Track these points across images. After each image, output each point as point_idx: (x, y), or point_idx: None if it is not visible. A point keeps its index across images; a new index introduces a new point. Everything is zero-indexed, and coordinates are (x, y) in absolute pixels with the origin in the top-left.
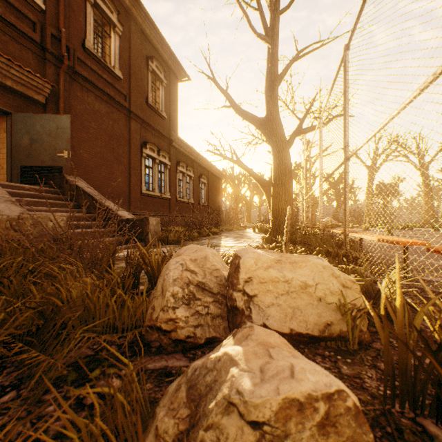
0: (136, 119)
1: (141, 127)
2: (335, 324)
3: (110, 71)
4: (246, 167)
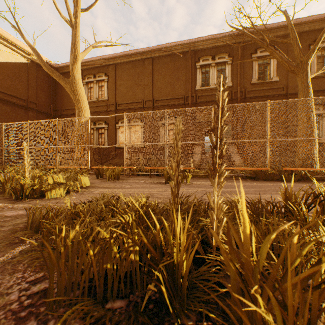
0: (293, 97)
1: None
2: None
3: (269, 82)
4: None
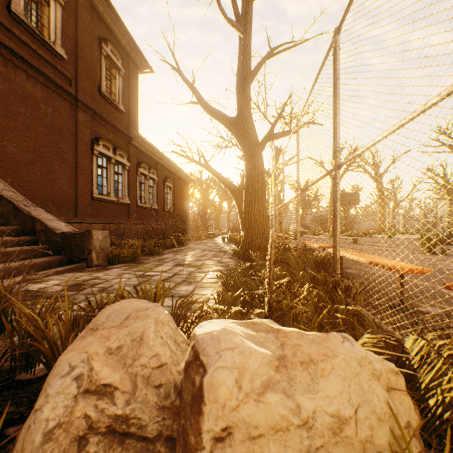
0: (85, 110)
1: (92, 119)
2: None
3: (49, 47)
4: (215, 171)
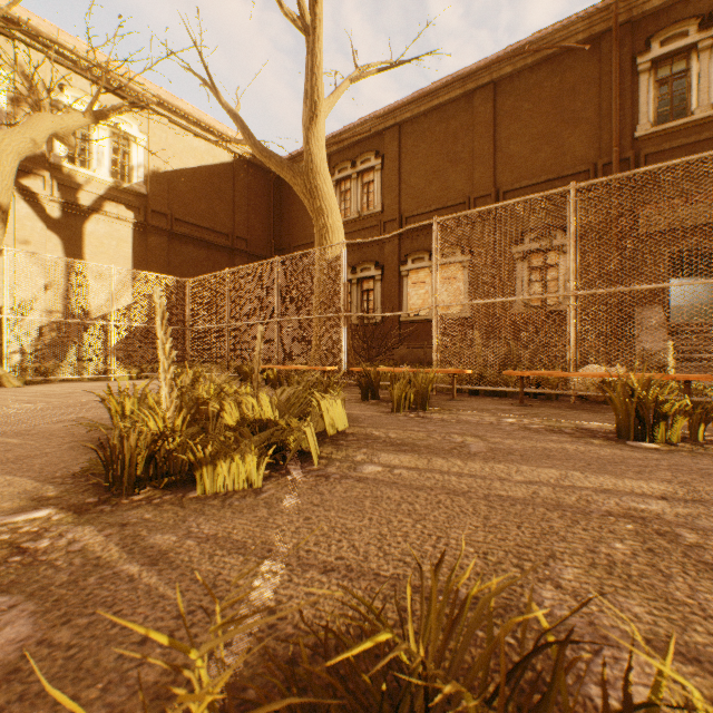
0: None
1: None
2: (582, 391)
3: None
4: None
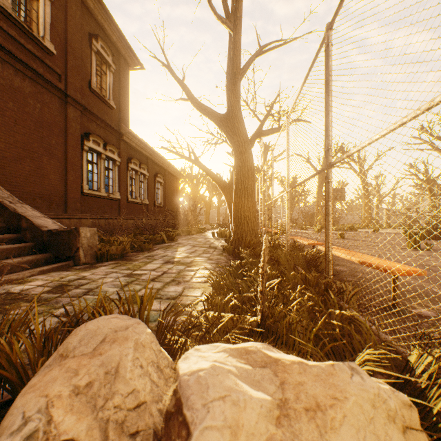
0: (75, 105)
1: (82, 115)
2: None
3: (38, 42)
4: (205, 167)
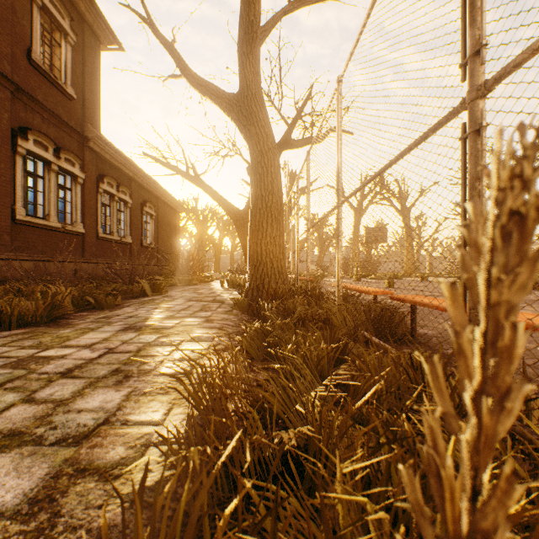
0: None
1: (14, 98)
2: None
3: None
4: (210, 189)
